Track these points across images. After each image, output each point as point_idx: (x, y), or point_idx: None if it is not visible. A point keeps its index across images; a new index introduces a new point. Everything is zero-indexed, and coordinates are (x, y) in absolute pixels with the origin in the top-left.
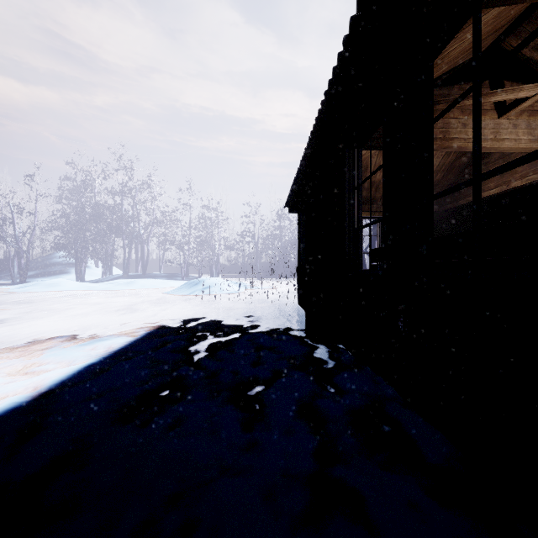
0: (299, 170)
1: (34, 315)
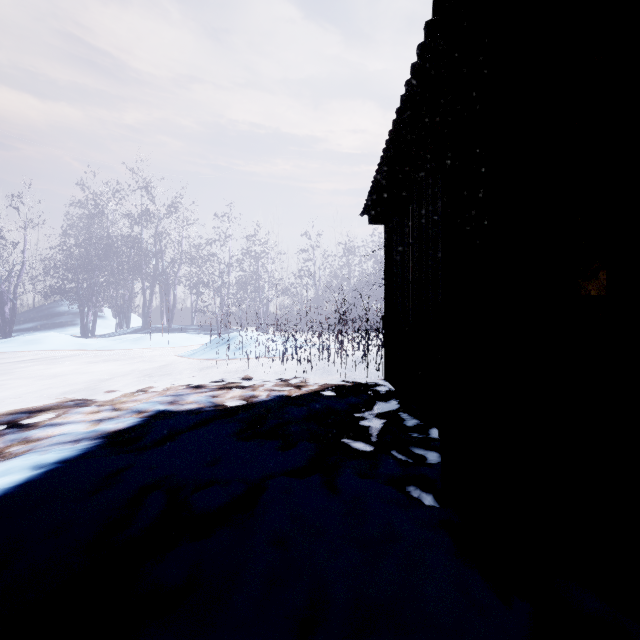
0: (408, 89)
1: None
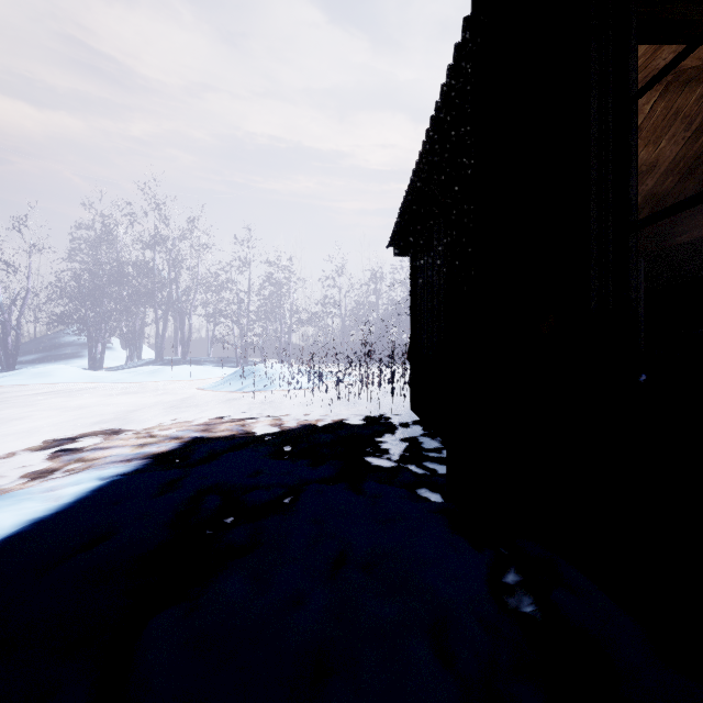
0: (424, 147)
1: None
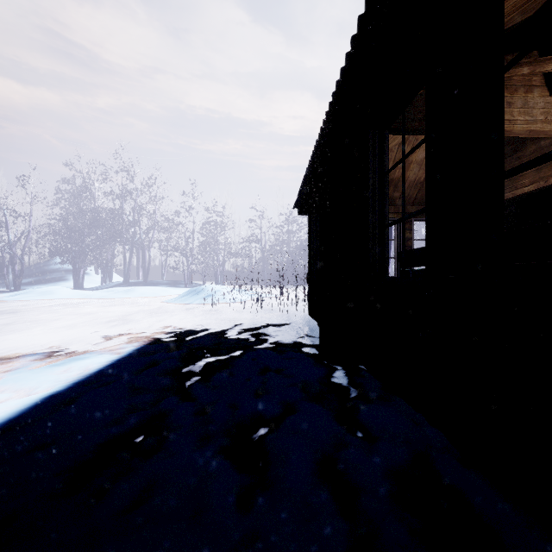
0: (311, 163)
1: (15, 327)
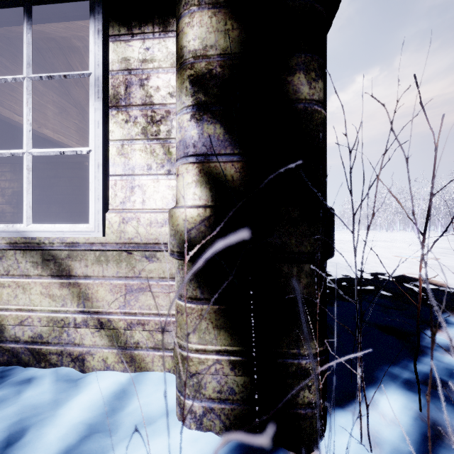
0: None
1: None
